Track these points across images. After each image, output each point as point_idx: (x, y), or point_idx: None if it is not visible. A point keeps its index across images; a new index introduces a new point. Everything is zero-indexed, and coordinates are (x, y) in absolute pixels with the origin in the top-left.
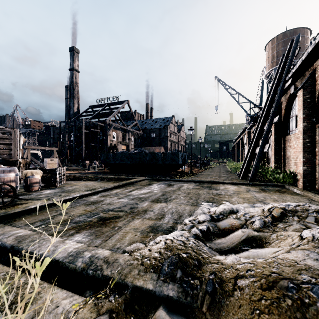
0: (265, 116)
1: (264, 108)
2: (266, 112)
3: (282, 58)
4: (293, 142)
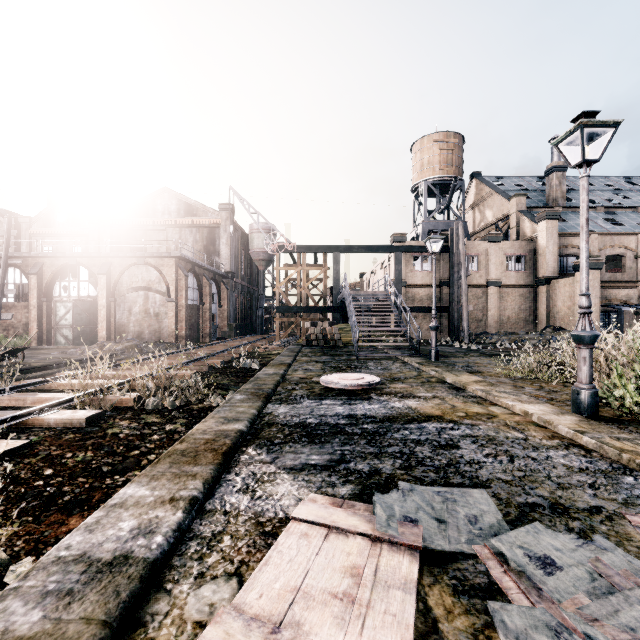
0: None
1: None
2: None
3: None
4: (2, 310)
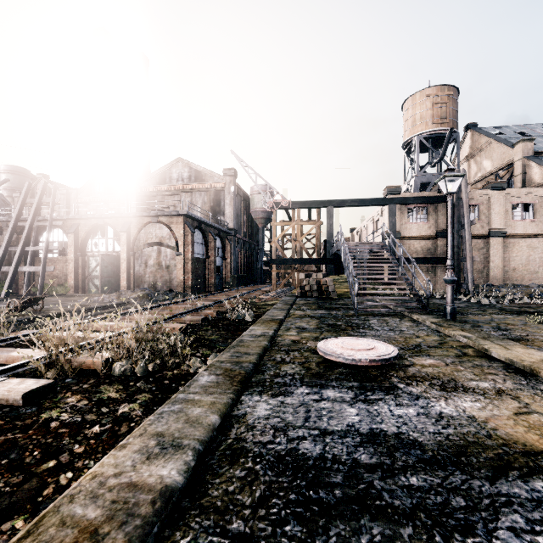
0: (27, 238)
1: (14, 226)
2: (27, 235)
3: (29, 185)
4: (49, 263)
